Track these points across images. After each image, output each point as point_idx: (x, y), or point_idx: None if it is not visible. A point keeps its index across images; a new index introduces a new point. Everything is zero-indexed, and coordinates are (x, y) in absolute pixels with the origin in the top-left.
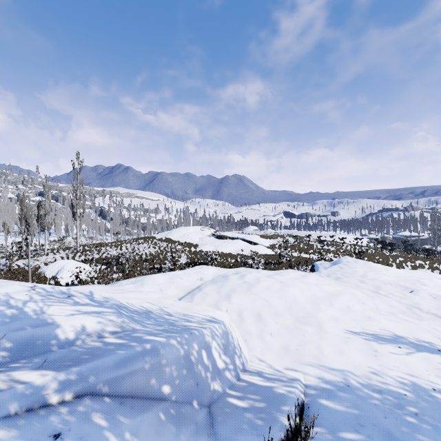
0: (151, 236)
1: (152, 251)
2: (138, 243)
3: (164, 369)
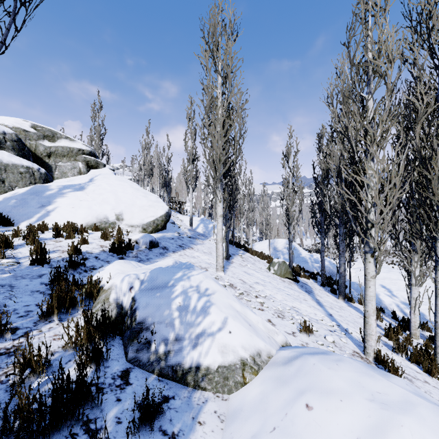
0: None
1: None
2: None
3: (327, 268)
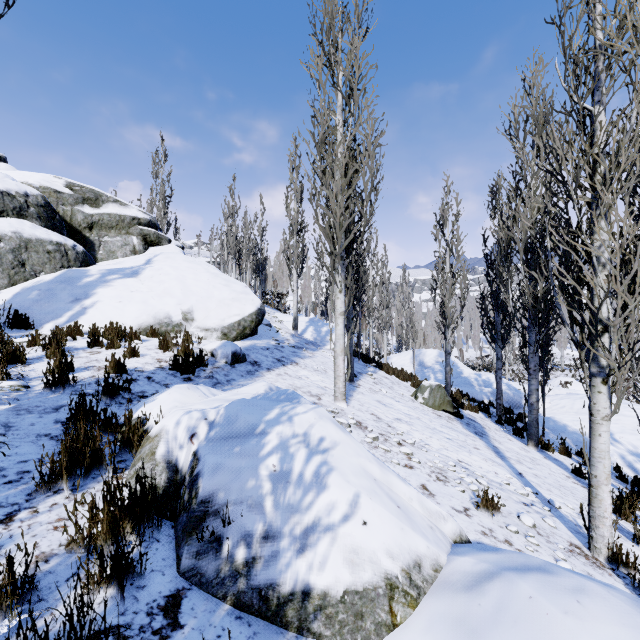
0: None
1: None
2: None
3: (505, 395)
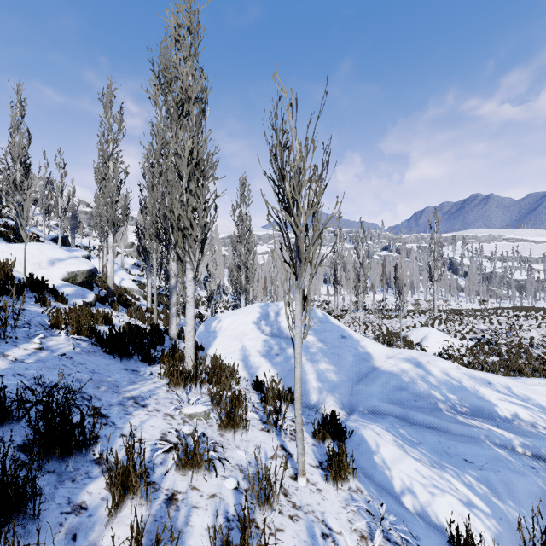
0: (539, 307)
1: (545, 333)
2: (518, 317)
3: None
